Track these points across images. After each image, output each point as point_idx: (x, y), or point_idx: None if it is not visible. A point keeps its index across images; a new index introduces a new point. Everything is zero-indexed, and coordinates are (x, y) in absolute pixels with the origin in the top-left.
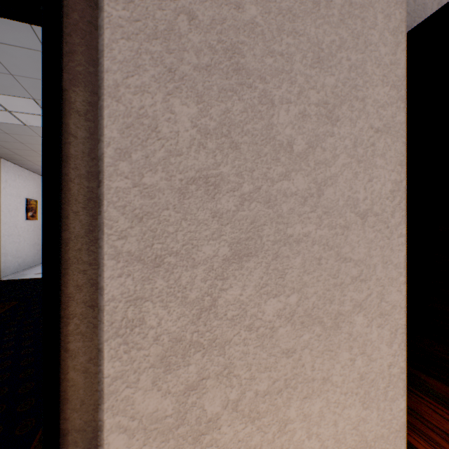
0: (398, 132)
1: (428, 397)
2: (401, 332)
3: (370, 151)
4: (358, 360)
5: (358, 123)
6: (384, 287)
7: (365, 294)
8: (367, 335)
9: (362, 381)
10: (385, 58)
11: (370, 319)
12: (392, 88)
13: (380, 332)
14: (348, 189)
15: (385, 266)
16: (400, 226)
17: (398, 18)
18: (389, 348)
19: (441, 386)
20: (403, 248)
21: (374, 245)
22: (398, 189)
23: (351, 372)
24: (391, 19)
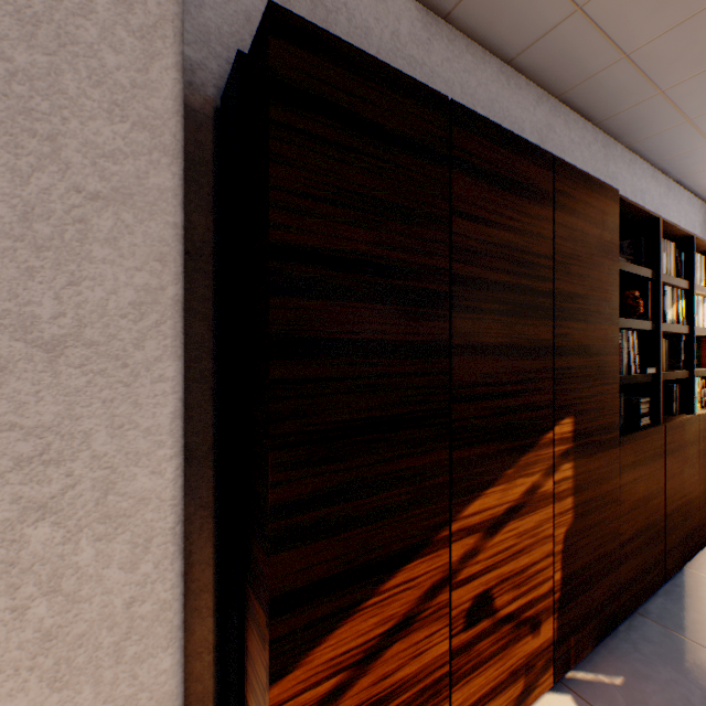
0: (155, 205)
1: (258, 634)
2: (164, 542)
3: (74, 232)
4: (40, 607)
5: (38, 178)
6: (118, 469)
7: (62, 485)
8: (68, 558)
9: (51, 642)
10: (120, 74)
11: (76, 529)
12: (139, 127)
13: (105, 548)
14: (6, 298)
15: (120, 433)
16: (161, 364)
17: (155, 12)
18: (131, 572)
19: (263, 615)
20: (168, 400)
21: (87, 398)
22: (157, 301)
23: (16, 632)
24: (135, 9)
